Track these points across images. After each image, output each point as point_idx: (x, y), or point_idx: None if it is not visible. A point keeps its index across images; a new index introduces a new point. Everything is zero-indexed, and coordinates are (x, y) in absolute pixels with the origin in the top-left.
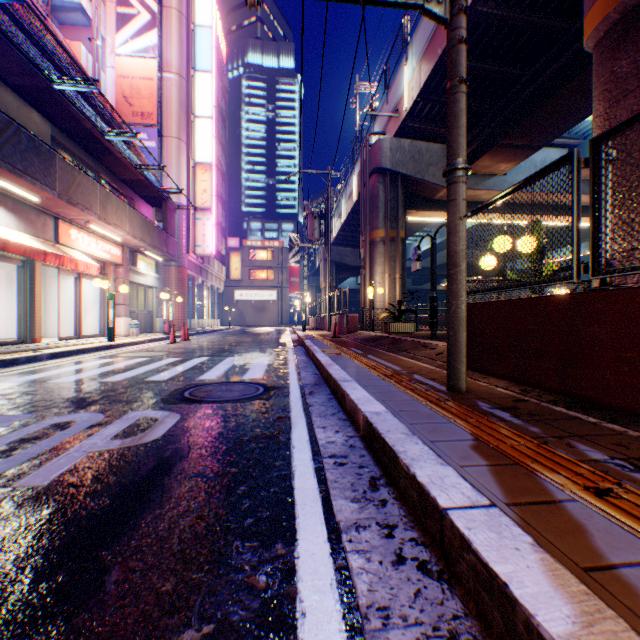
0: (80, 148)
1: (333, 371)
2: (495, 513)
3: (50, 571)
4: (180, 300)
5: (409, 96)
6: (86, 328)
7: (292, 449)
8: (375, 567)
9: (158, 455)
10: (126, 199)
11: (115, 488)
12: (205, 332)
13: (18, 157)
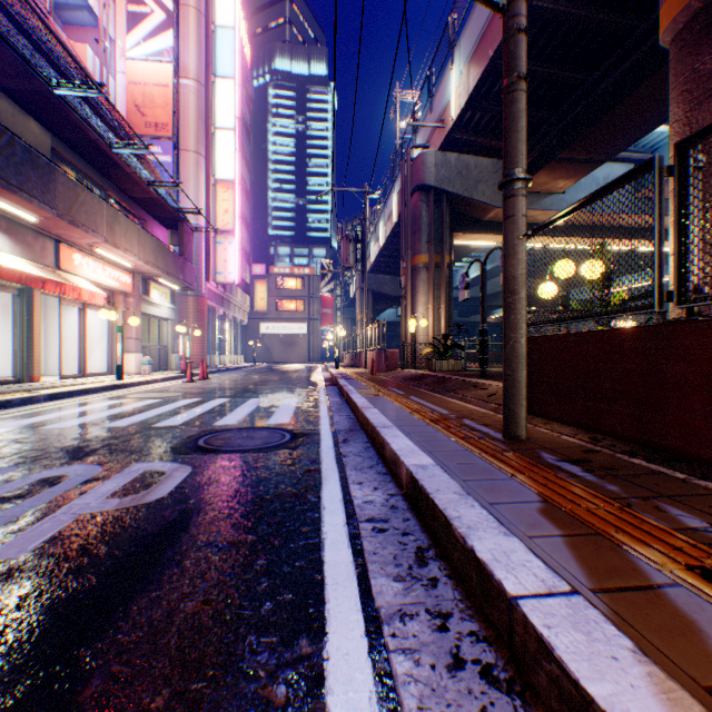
0: (85, 162)
1: (371, 415)
2: (579, 604)
3: (9, 679)
4: (198, 334)
5: (456, 104)
6: (92, 365)
7: (322, 511)
8: (426, 674)
9: (161, 518)
10: (137, 220)
11: (105, 562)
12: (227, 370)
13: (12, 171)
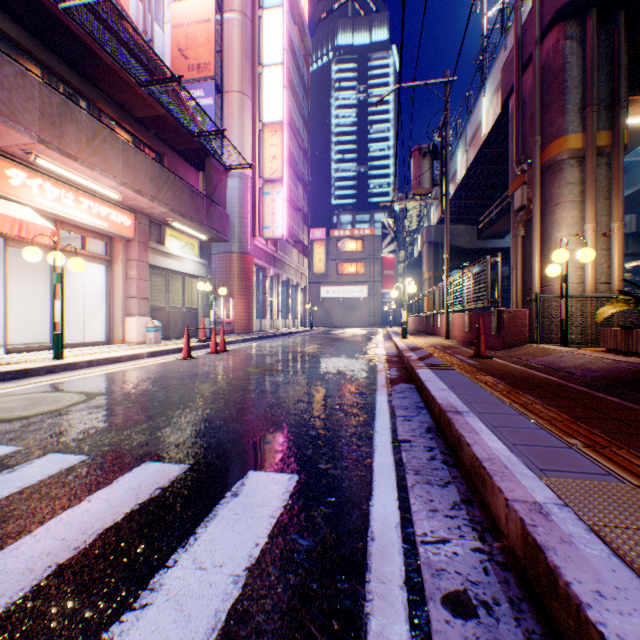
0: (46, 49)
1: None
2: None
3: None
4: (222, 292)
5: None
6: (95, 331)
7: None
8: None
9: None
10: (155, 155)
11: None
12: (270, 336)
13: None
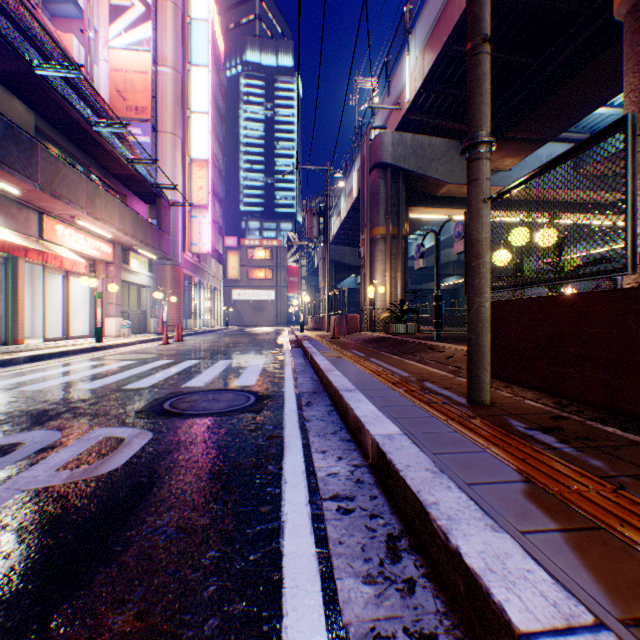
0: (67, 140)
1: (333, 378)
2: None
3: None
4: (174, 299)
5: (411, 87)
6: (76, 328)
7: (283, 485)
8: None
9: (109, 496)
10: (118, 195)
11: (33, 555)
12: (201, 332)
13: None
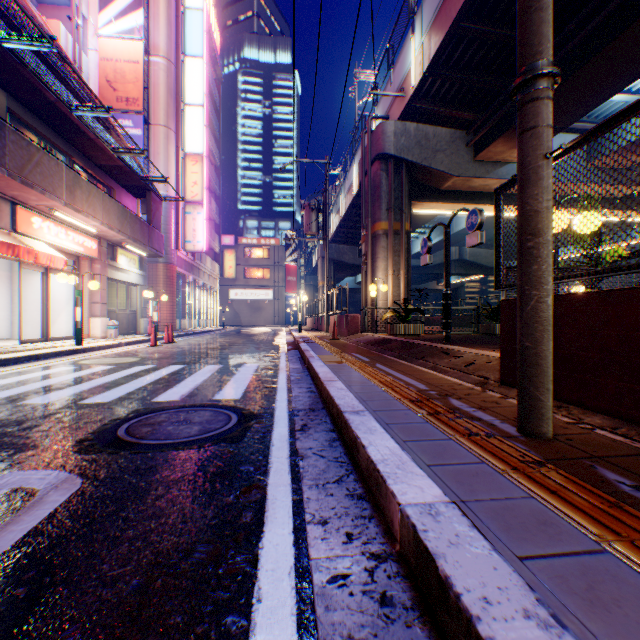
0: (46, 126)
1: (335, 392)
2: None
3: None
4: (165, 298)
5: (416, 71)
6: (58, 329)
7: (254, 610)
8: None
9: None
10: (105, 188)
11: None
12: (195, 333)
13: None
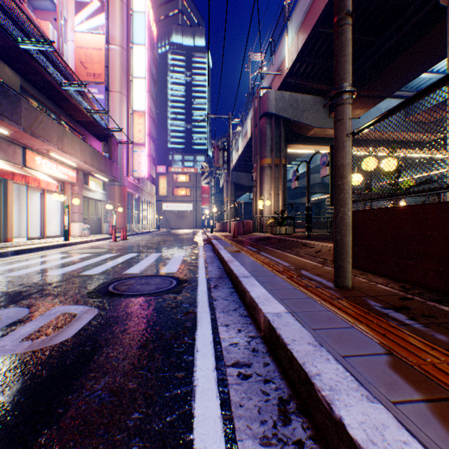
0: (44, 96)
1: (234, 267)
2: None
3: None
4: (121, 210)
5: (289, 59)
6: (50, 230)
7: (195, 354)
8: None
9: (59, 363)
10: (81, 135)
11: None
12: (140, 233)
13: None
